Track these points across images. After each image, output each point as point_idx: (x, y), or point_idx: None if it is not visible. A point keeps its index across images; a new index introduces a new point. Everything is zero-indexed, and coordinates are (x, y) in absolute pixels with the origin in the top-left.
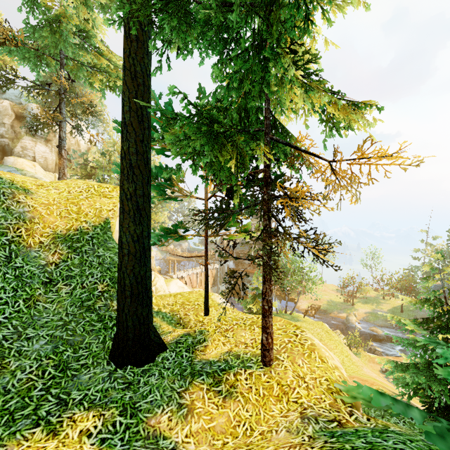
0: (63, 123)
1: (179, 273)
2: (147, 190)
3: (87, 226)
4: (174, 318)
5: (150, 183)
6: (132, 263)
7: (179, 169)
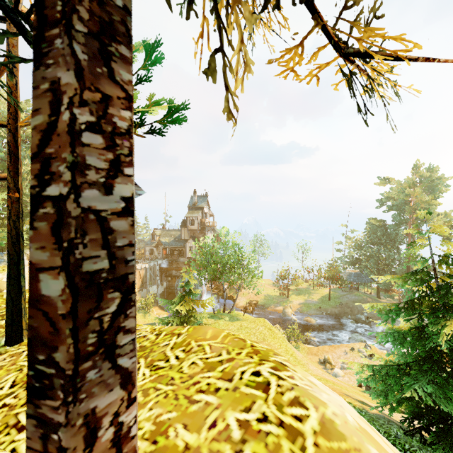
0: None
1: None
2: None
3: None
4: None
5: None
6: None
7: None
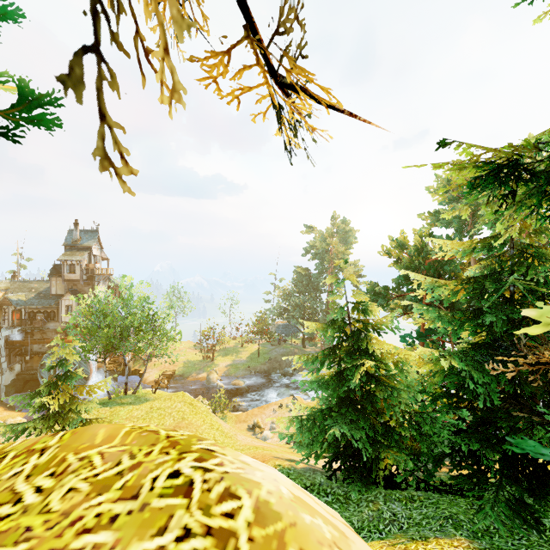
0: None
1: None
2: None
3: None
4: None
5: None
6: None
7: None
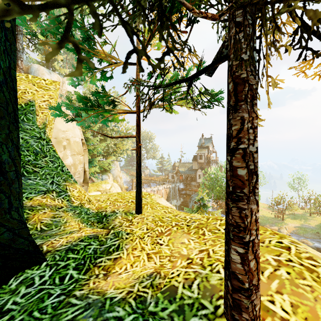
0: (20, 36)
1: None
2: None
3: None
4: (97, 215)
5: None
6: None
7: None
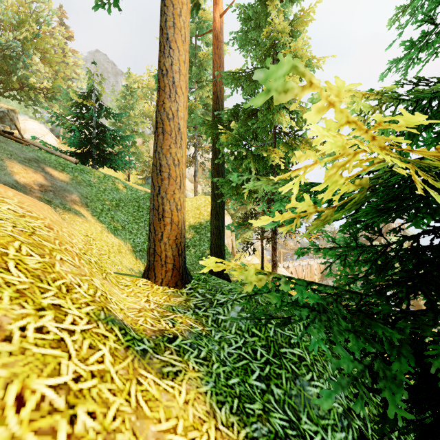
0: (196, 162)
1: (285, 263)
2: (221, 204)
3: (203, 221)
4: None
5: (223, 201)
6: (215, 238)
7: (224, 199)
